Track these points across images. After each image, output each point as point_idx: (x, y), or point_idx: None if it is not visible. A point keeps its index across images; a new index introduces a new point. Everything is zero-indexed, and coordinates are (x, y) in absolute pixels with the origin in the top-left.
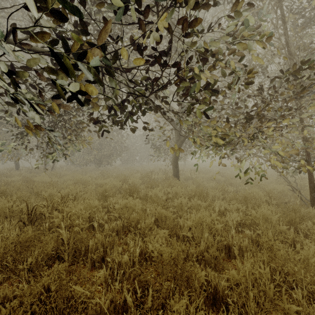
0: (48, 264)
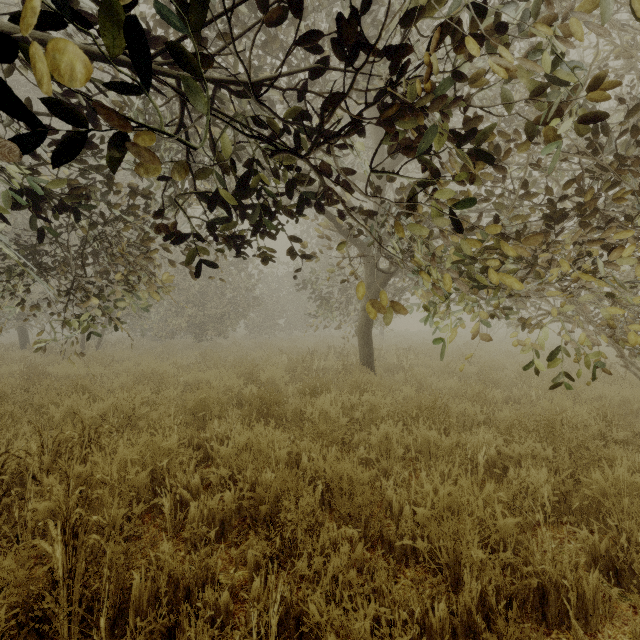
0: None
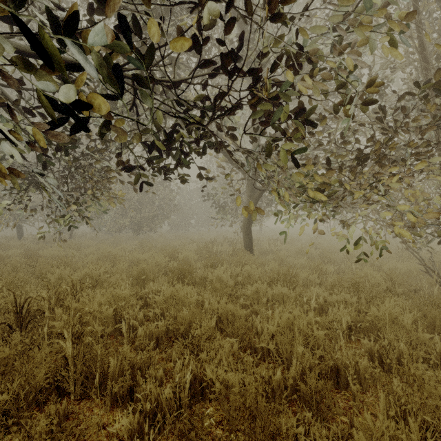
0: (40, 400)
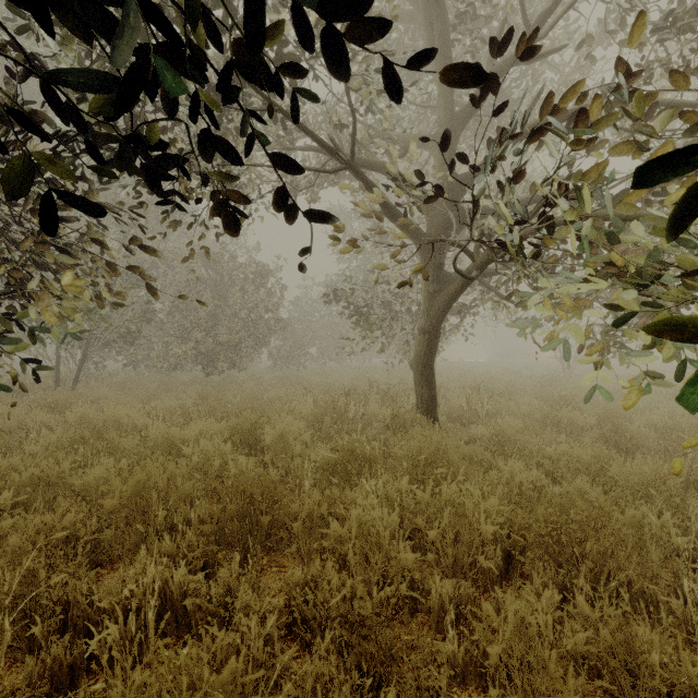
0: None
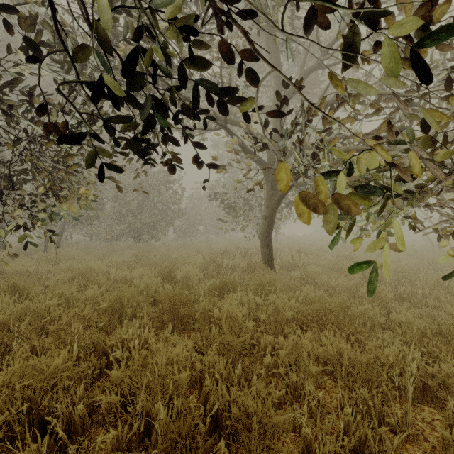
0: None
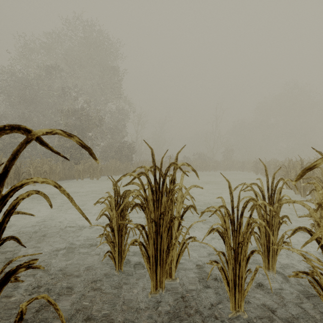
0: None
